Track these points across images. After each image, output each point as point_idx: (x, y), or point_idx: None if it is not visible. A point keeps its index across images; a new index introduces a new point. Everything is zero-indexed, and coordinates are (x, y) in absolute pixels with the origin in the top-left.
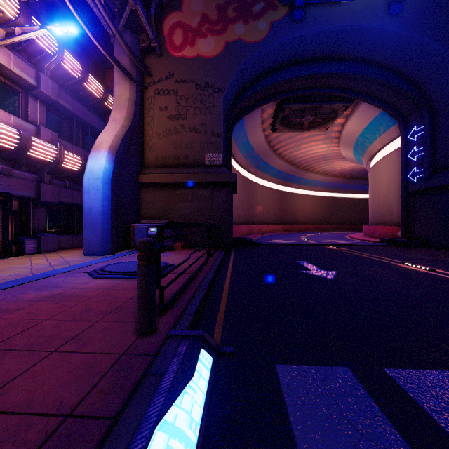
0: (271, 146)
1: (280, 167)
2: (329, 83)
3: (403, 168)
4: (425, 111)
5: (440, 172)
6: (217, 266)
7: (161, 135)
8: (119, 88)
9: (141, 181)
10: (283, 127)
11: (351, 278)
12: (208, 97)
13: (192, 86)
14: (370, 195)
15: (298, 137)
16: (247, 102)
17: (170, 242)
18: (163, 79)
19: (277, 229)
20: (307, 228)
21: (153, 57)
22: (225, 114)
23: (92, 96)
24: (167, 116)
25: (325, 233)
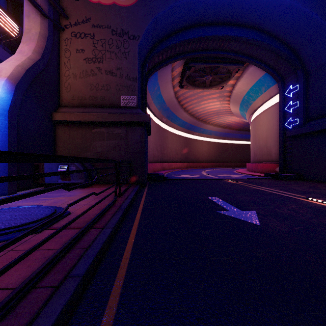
0: (178, 101)
1: (185, 119)
2: (227, 46)
3: (281, 118)
4: (300, 72)
5: (313, 121)
6: (123, 210)
7: (78, 76)
8: (29, 21)
9: (55, 119)
10: (188, 84)
11: (279, 223)
12: (123, 43)
13: (108, 32)
14: (251, 140)
15: (199, 94)
16: (160, 57)
17: (82, 179)
18: (79, 23)
19: (183, 166)
20: (204, 165)
21: (69, 1)
22: (140, 62)
23: (5, 33)
24: (83, 58)
25: (218, 169)
